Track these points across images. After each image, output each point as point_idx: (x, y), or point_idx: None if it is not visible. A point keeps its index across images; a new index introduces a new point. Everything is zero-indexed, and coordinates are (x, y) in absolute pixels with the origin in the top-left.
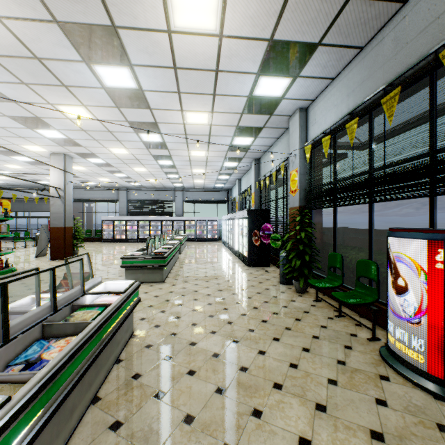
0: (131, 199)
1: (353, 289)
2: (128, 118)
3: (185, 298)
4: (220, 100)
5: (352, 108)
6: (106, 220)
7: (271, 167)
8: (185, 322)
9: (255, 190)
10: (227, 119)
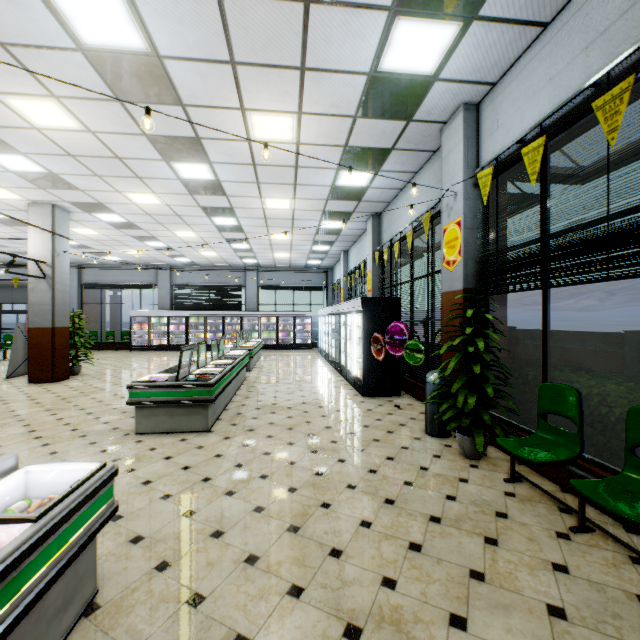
0: (176, 284)
1: (599, 462)
2: (145, 128)
3: (243, 473)
4: (315, 83)
5: (601, 70)
6: (137, 316)
7: (402, 225)
8: (233, 550)
9: (373, 267)
10: (328, 130)
